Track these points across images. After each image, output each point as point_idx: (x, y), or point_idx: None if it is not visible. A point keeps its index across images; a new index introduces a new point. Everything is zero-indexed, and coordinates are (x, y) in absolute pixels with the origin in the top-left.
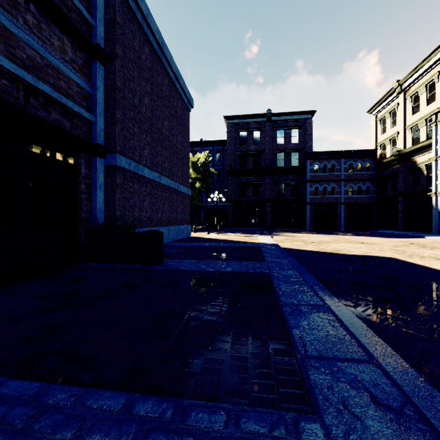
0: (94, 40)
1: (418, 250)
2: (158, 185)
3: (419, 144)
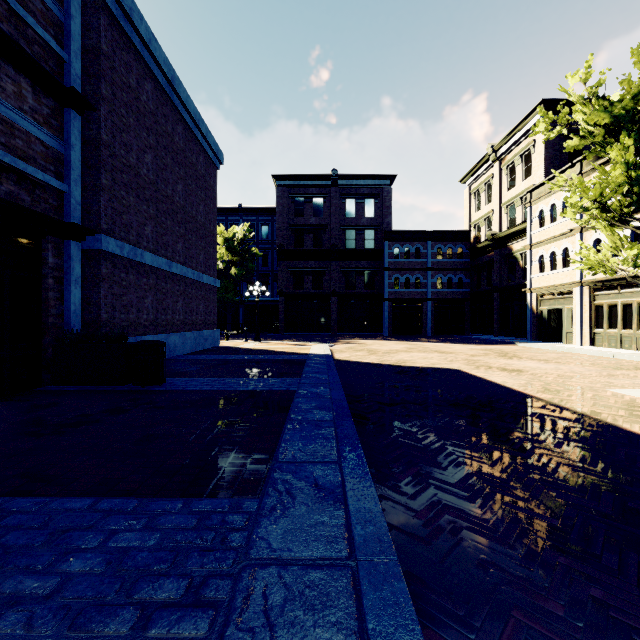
0: (67, 81)
1: (493, 360)
2: (167, 275)
3: (514, 228)
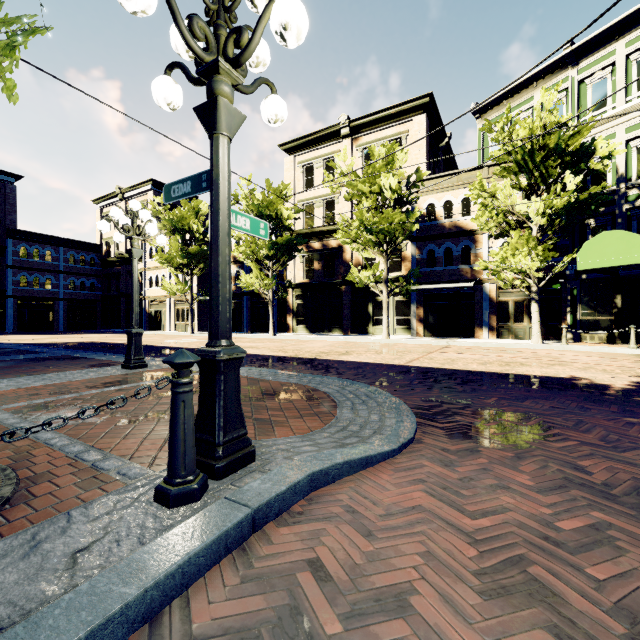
0: None
1: (117, 338)
2: None
3: None
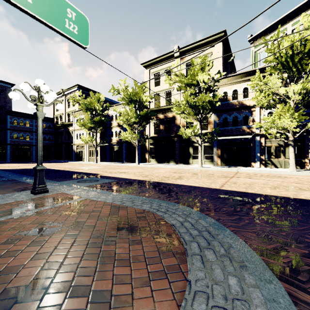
0: None
1: (56, 166)
2: None
3: (70, 122)
